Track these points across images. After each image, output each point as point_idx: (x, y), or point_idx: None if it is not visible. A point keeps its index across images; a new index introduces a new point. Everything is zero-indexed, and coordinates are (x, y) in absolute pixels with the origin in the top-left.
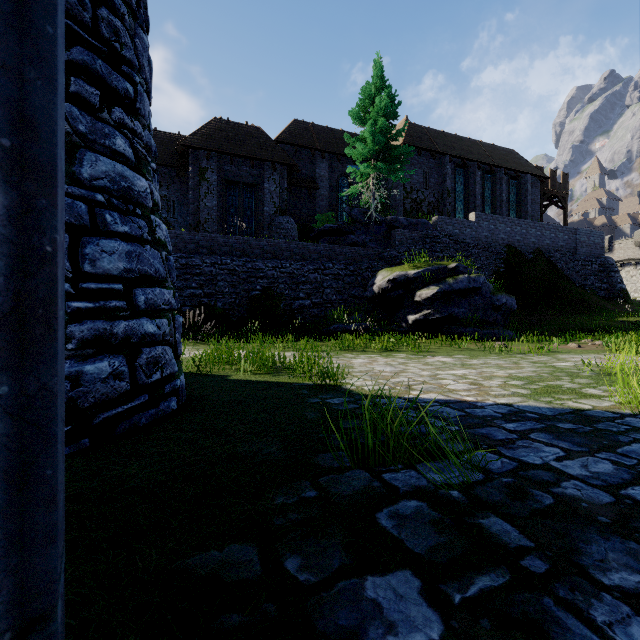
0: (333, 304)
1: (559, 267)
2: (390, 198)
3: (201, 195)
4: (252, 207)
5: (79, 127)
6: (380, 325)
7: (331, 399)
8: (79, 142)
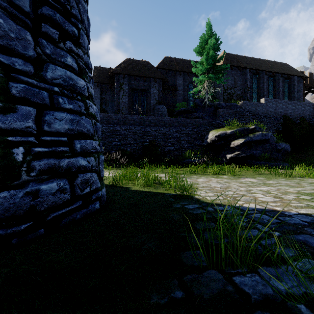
0: (185, 149)
1: None
2: (215, 93)
3: (120, 96)
4: (144, 101)
5: (46, 51)
6: (211, 160)
7: (187, 205)
8: (46, 59)
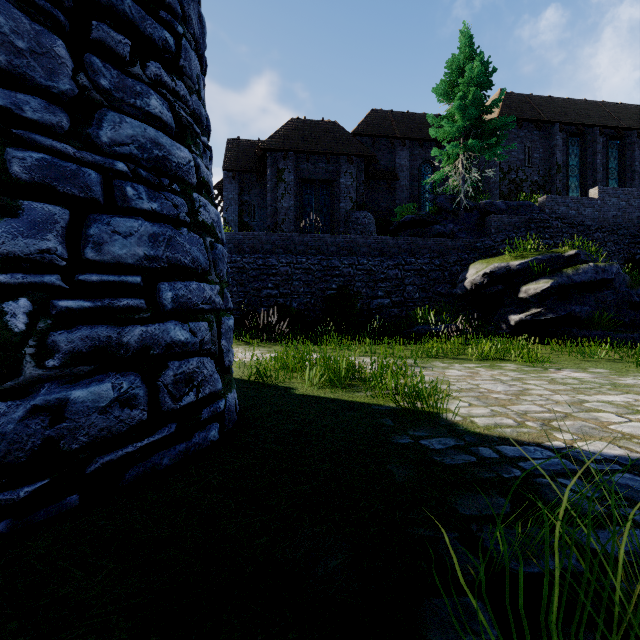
0: (416, 303)
1: None
2: (482, 182)
3: (278, 196)
4: (328, 204)
5: (101, 81)
6: (472, 326)
7: (428, 439)
8: (100, 100)
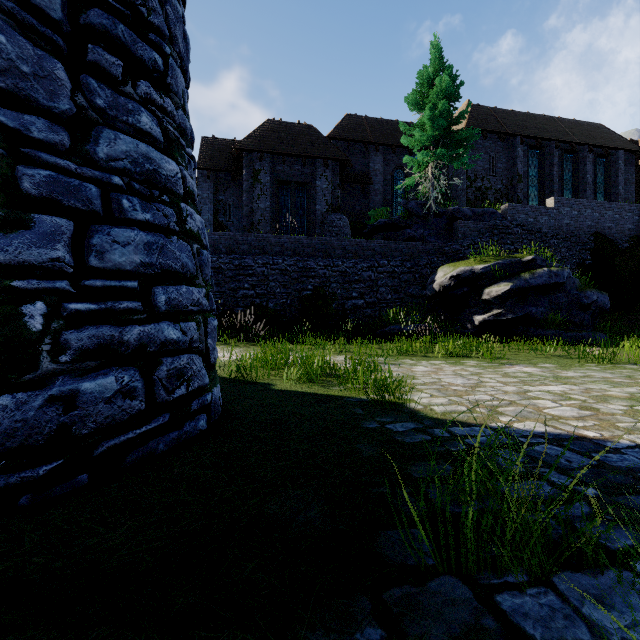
0: (388, 304)
1: None
2: (450, 188)
3: (254, 197)
4: (304, 206)
5: (96, 101)
6: (441, 326)
7: (392, 424)
8: (96, 118)
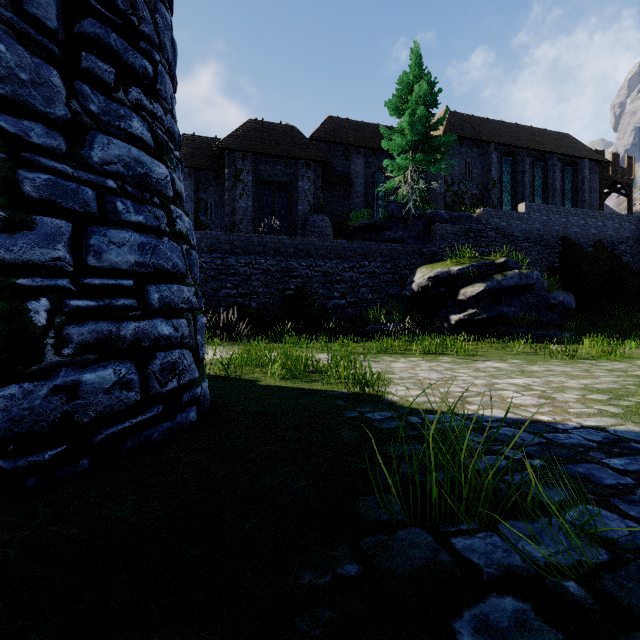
0: (369, 303)
1: (624, 261)
2: (429, 192)
3: (236, 196)
4: (286, 206)
5: (90, 107)
6: (419, 325)
7: (371, 413)
8: (90, 123)
